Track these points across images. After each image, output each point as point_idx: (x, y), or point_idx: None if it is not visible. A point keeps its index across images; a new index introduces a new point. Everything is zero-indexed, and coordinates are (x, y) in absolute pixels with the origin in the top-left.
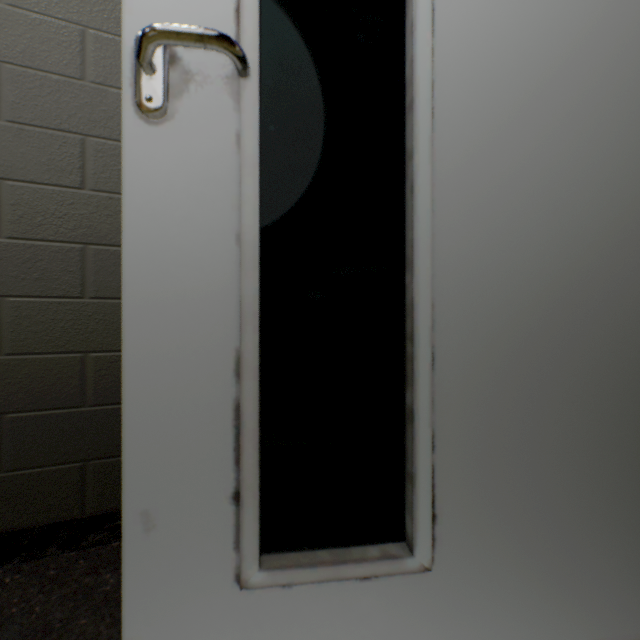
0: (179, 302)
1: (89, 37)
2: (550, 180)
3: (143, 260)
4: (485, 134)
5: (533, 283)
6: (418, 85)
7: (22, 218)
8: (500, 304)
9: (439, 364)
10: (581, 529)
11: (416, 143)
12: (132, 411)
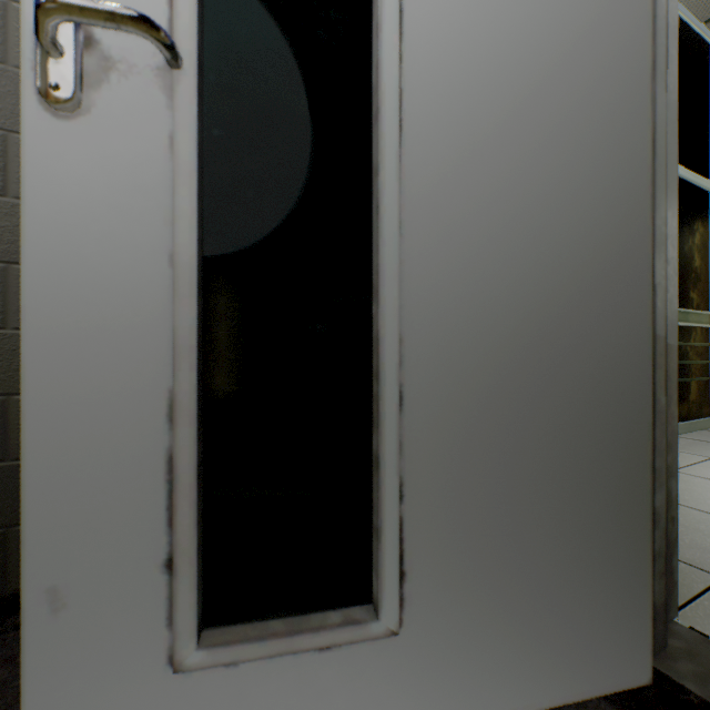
0: (97, 334)
1: (13, 12)
2: (528, 205)
3: (50, 283)
4: (459, 152)
5: (510, 316)
6: (384, 93)
7: None
8: (475, 338)
9: (409, 404)
10: (560, 578)
11: (382, 158)
12: (35, 467)
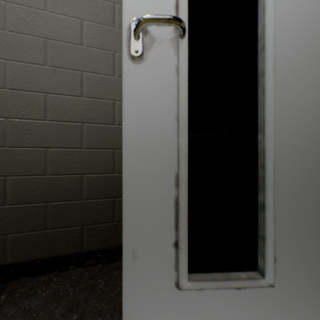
0: (148, 149)
1: (84, 24)
2: None
3: (132, 129)
4: (301, 61)
5: None
6: (267, 38)
7: (55, 111)
8: (309, 149)
9: (277, 180)
10: None
11: (266, 67)
12: (127, 201)
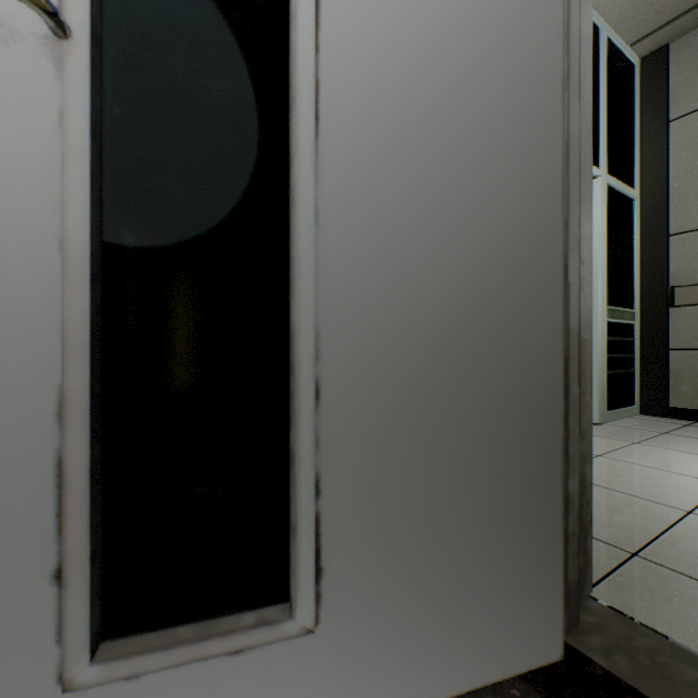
0: None
1: None
2: (446, 202)
3: None
4: (378, 146)
5: (429, 310)
6: (299, 82)
7: None
8: (394, 332)
9: (326, 398)
10: (477, 565)
11: (297, 148)
12: None
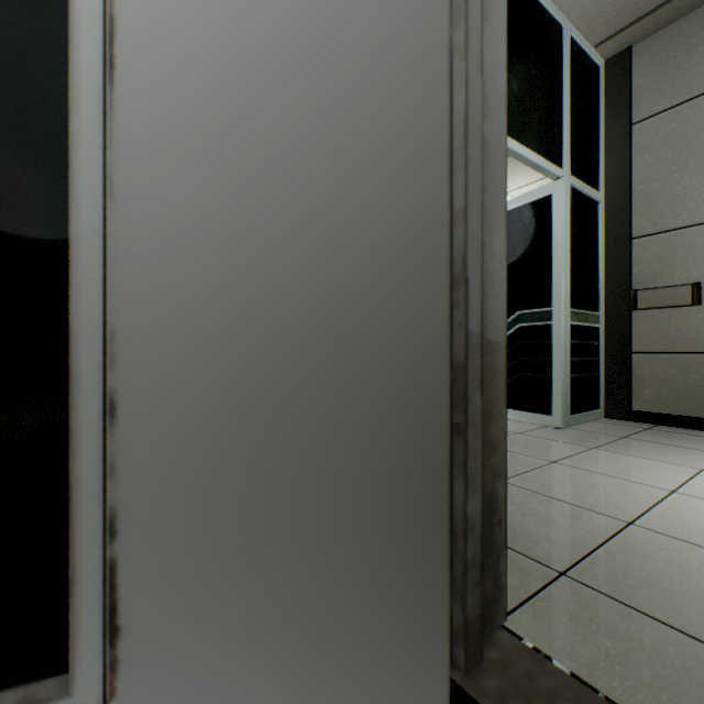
0: None
1: None
2: (296, 178)
3: None
4: (201, 106)
5: (273, 307)
6: (79, 16)
7: None
8: (224, 333)
9: (126, 415)
10: (338, 609)
11: (76, 99)
12: None
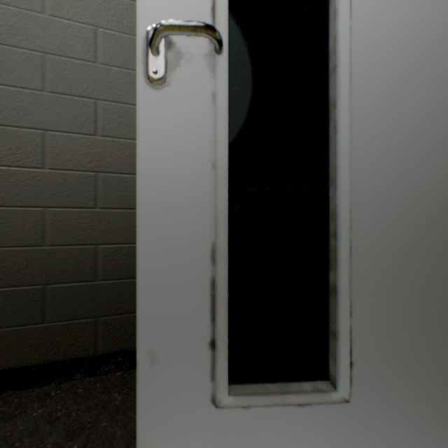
0: (174, 210)
1: (99, 34)
2: (438, 119)
3: (150, 181)
4: (389, 87)
5: (425, 195)
6: (340, 54)
7: (58, 156)
8: (400, 210)
9: (354, 254)
10: None
11: (338, 95)
12: (143, 283)
